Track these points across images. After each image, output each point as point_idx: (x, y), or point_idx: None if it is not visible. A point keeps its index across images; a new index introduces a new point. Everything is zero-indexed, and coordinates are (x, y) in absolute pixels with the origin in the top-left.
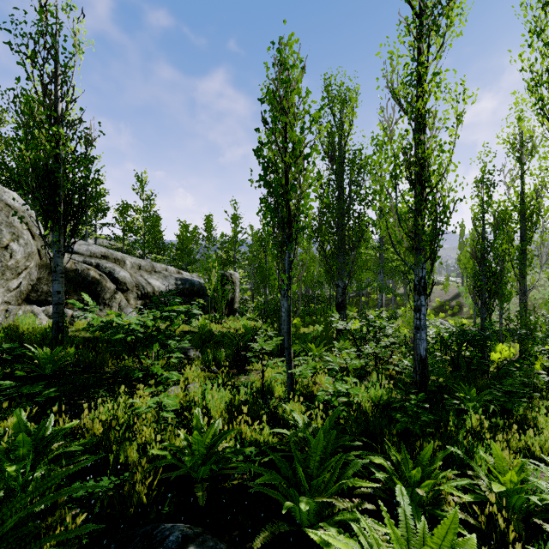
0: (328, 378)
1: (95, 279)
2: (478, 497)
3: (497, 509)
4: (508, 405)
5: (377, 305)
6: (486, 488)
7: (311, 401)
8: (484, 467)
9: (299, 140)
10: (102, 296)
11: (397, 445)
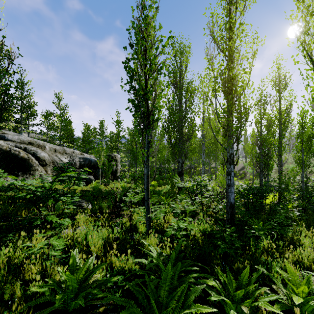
0: (174, 219)
1: (23, 157)
2: (282, 306)
3: (292, 311)
4: (281, 231)
5: (200, 174)
6: (283, 295)
7: (163, 234)
8: (279, 278)
9: (154, 56)
10: (28, 168)
11: (221, 265)
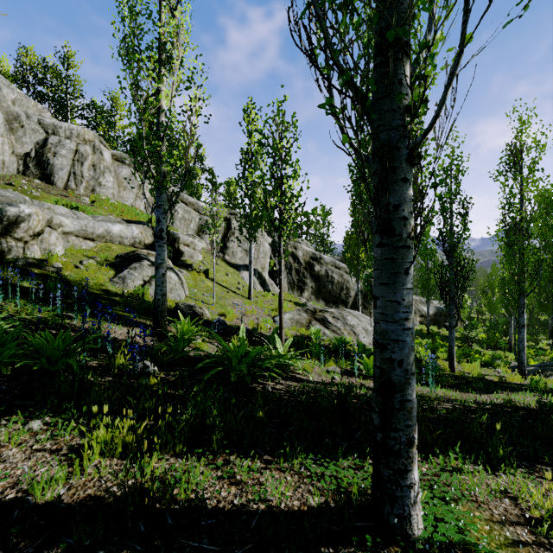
0: None
1: None
2: None
3: None
4: None
5: None
6: None
7: None
8: None
9: None
10: None
11: None
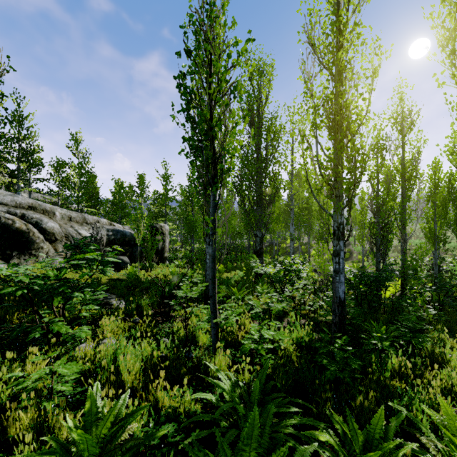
0: (254, 325)
1: (20, 229)
2: None
3: None
4: (414, 340)
5: (286, 253)
6: (435, 450)
7: (236, 348)
8: (425, 421)
9: (225, 67)
10: (27, 246)
11: (332, 400)
